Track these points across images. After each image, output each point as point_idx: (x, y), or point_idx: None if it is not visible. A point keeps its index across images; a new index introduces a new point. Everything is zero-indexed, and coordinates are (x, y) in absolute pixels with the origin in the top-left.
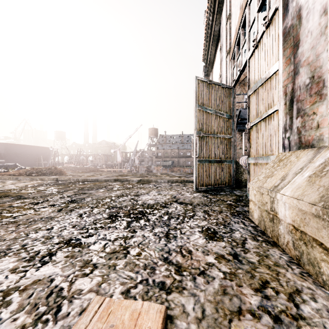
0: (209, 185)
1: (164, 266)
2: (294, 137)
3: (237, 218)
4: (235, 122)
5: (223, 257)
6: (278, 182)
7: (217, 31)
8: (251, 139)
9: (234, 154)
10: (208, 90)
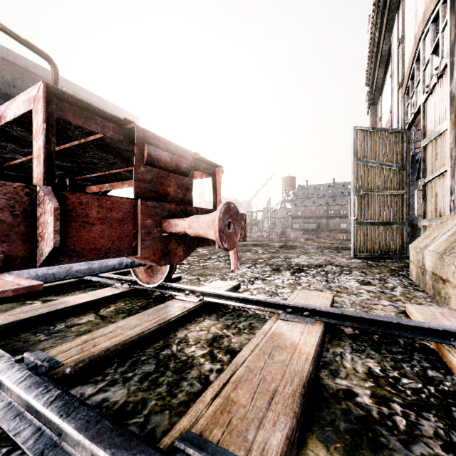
0: (371, 252)
1: (328, 290)
2: (455, 201)
3: (396, 277)
4: (410, 173)
5: (372, 291)
6: (429, 242)
7: (386, 50)
8: (426, 197)
9: (408, 214)
10: (370, 139)
